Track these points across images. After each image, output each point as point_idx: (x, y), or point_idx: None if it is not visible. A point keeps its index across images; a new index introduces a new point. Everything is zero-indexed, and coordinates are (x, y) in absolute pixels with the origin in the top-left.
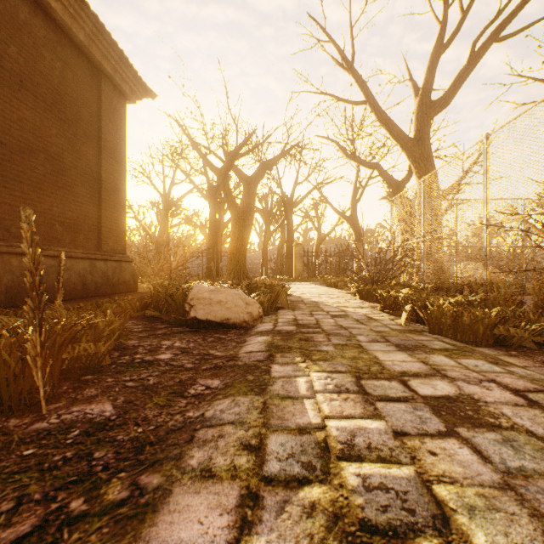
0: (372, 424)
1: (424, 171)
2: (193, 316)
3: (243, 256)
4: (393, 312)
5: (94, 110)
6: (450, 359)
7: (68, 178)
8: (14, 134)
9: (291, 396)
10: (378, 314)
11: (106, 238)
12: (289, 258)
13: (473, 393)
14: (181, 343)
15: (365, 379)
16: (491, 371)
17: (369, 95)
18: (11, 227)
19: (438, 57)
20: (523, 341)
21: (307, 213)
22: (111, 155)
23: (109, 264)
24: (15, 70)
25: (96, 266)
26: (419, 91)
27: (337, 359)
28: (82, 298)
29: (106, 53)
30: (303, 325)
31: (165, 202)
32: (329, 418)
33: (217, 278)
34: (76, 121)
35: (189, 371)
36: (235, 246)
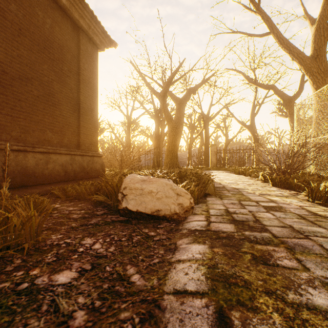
0: None
1: (321, 82)
2: (124, 206)
3: (176, 153)
4: None
5: (75, 54)
6: None
7: (56, 99)
8: (14, 66)
9: None
10: (315, 206)
11: (83, 140)
12: (206, 155)
13: None
14: (101, 244)
15: None
16: None
17: (273, 26)
18: (12, 131)
19: None
20: None
21: (218, 125)
22: (87, 85)
23: (84, 158)
24: (15, 21)
25: (75, 159)
26: (314, 20)
27: None
28: (64, 182)
29: (82, 14)
30: (241, 223)
31: (128, 121)
32: None
33: (159, 167)
34: (62, 61)
35: None
36: (170, 146)
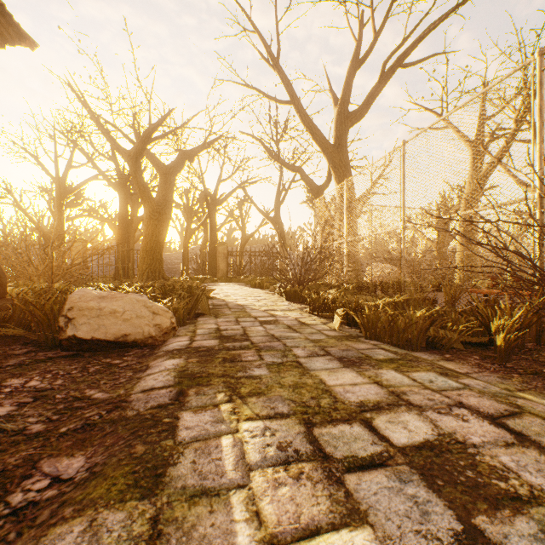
0: (354, 543)
1: (343, 177)
2: (71, 335)
3: (159, 254)
4: (323, 314)
5: None
6: (401, 374)
7: None
8: None
9: (207, 489)
10: (309, 317)
11: None
12: (212, 258)
13: (453, 430)
14: (41, 381)
15: (319, 425)
16: (450, 388)
17: (294, 95)
18: None
19: (354, 71)
20: (453, 342)
21: (231, 212)
22: None
23: None
24: None
25: None
26: (338, 101)
27: (274, 391)
28: None
29: None
30: (227, 338)
31: (58, 187)
32: (278, 544)
33: (128, 279)
34: None
35: (33, 440)
36: (150, 242)
